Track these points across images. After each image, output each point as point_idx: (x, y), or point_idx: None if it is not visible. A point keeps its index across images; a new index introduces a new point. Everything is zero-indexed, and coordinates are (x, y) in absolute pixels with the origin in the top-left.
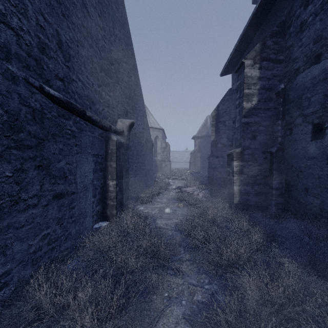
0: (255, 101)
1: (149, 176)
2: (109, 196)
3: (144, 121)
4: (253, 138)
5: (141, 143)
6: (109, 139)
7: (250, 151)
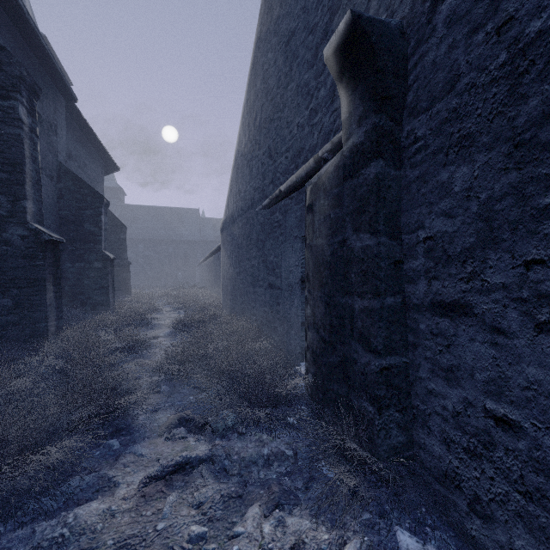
0: None
1: None
2: None
3: None
4: None
5: None
6: None
7: None
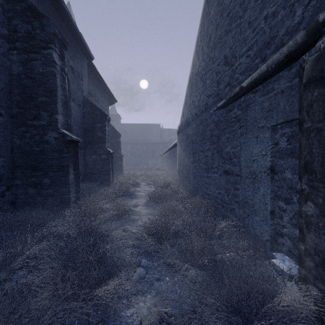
0: None
1: None
2: None
3: None
4: None
5: None
6: None
7: None
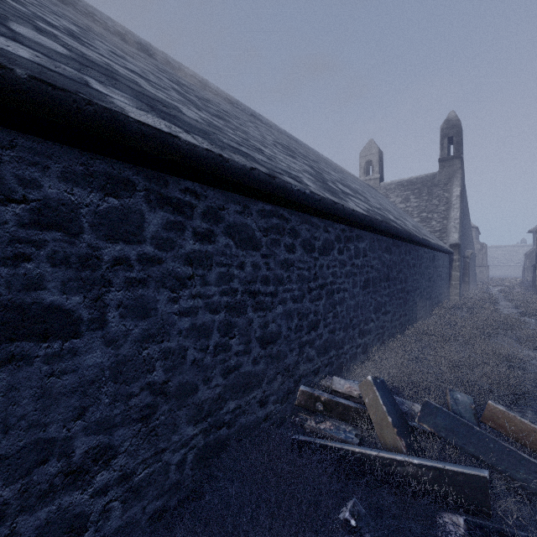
0: None
1: (474, 279)
2: (465, 284)
3: (472, 243)
4: None
5: (470, 258)
6: (465, 261)
7: None
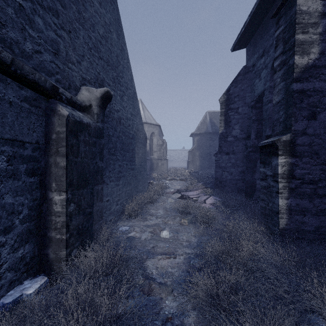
0: (315, 54)
1: (142, 178)
2: (53, 223)
3: (134, 106)
4: (313, 116)
5: (129, 133)
6: (53, 113)
7: (307, 140)
